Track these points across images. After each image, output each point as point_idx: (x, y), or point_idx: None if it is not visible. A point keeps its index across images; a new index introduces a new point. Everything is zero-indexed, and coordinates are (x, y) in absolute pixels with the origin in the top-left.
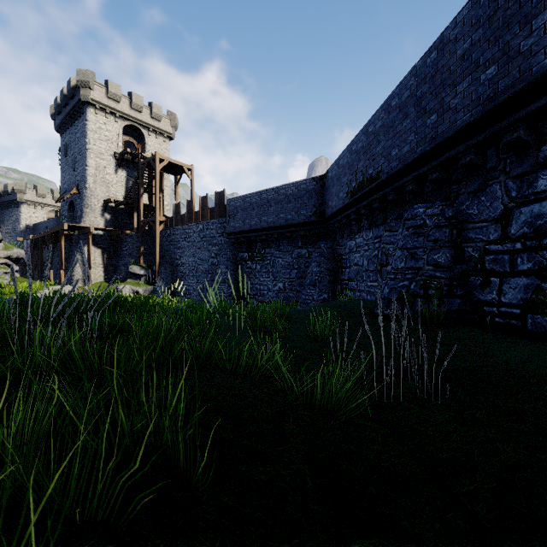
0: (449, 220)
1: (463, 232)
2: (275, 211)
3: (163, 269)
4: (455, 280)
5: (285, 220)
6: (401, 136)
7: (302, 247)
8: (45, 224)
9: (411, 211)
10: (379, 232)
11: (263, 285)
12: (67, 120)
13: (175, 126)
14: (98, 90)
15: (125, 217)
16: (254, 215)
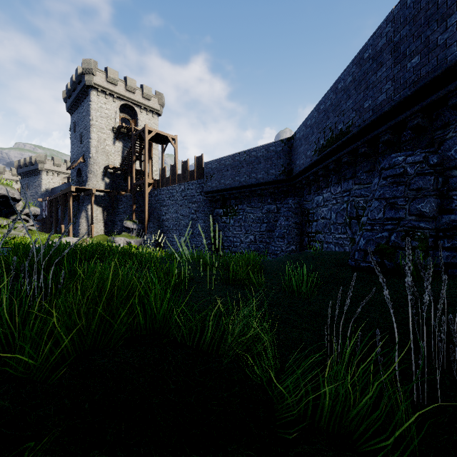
0: (434, 168)
1: (451, 180)
2: (247, 171)
3: (151, 224)
4: (441, 231)
5: (255, 179)
6: (375, 86)
7: (271, 203)
8: (60, 188)
9: (388, 160)
10: (348, 185)
11: (236, 238)
12: (75, 102)
13: (162, 104)
14: (99, 75)
15: (121, 181)
16: (228, 176)
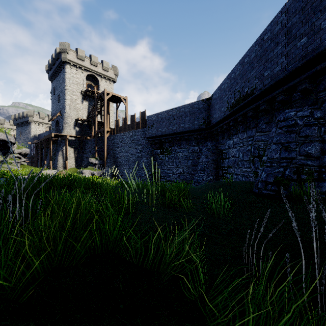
0: (318, 120)
1: None
2: (177, 122)
3: (109, 160)
4: (323, 167)
5: (183, 128)
6: (272, 60)
7: (195, 145)
8: (44, 134)
9: (283, 115)
10: (252, 133)
11: (170, 170)
12: (54, 73)
13: (117, 74)
14: (72, 54)
15: (87, 129)
16: (164, 126)
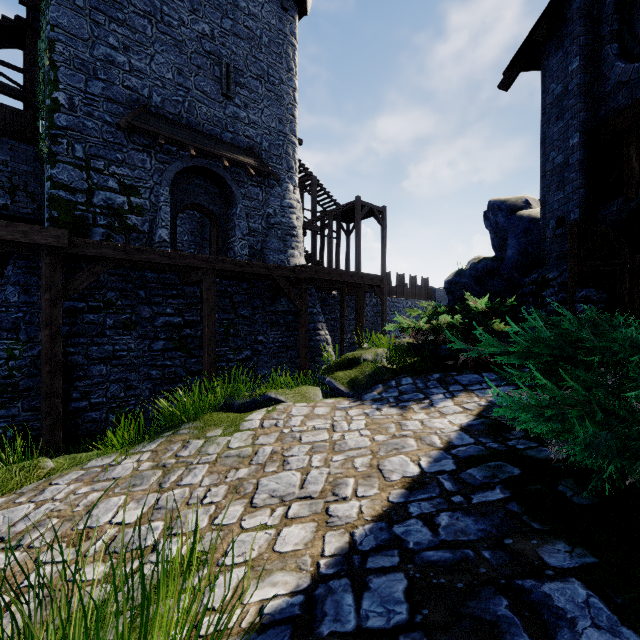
0: None
1: None
2: None
3: None
4: None
5: None
6: None
7: None
8: None
9: None
10: None
11: None
12: None
13: None
14: None
15: None
16: None
